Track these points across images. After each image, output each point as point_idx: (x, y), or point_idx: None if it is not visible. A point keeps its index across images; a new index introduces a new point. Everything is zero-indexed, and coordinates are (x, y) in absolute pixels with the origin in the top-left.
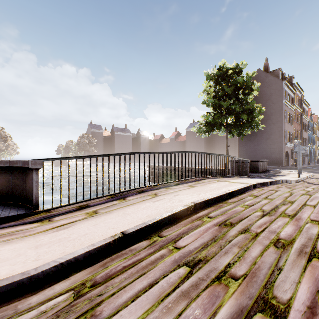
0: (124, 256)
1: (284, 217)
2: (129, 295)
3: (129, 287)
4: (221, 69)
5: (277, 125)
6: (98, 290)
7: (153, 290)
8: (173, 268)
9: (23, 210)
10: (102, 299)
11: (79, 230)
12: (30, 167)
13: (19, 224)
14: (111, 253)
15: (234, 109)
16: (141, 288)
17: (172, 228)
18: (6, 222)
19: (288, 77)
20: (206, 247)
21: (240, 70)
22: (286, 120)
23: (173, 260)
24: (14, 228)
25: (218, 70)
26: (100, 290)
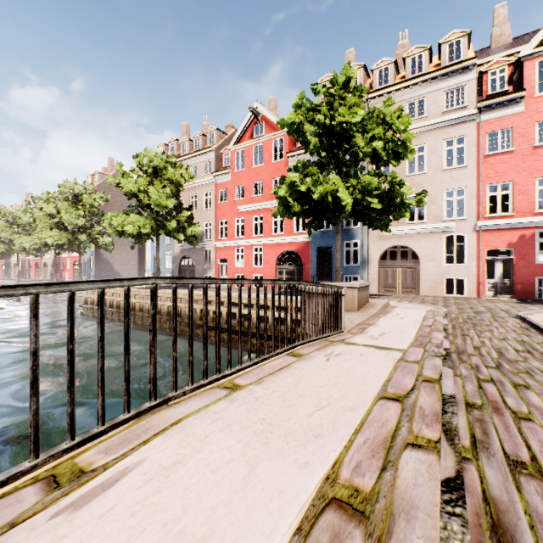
0: None
1: None
2: None
3: None
4: None
5: None
6: None
7: None
8: None
9: None
10: None
11: None
12: None
13: None
14: None
15: None
16: None
17: None
18: None
19: None
20: None
21: None
22: None
23: None
24: None
25: None
26: None
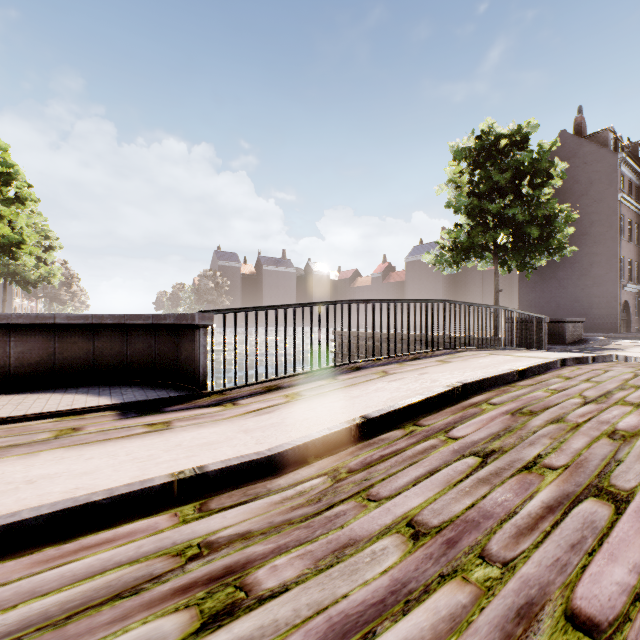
0: (376, 446)
1: (624, 405)
2: (406, 480)
3: (402, 474)
4: (484, 137)
5: (604, 246)
6: (361, 476)
7: (437, 477)
8: (456, 458)
9: (183, 390)
10: (372, 483)
11: (290, 414)
12: (197, 323)
13: (191, 407)
14: (354, 443)
15: (512, 217)
16: (420, 475)
17: (434, 416)
18: (171, 404)
19: (630, 143)
20: (498, 438)
21: (524, 137)
22: (625, 236)
23: (451, 450)
24: (190, 411)
25: (478, 140)
26: (364, 476)
